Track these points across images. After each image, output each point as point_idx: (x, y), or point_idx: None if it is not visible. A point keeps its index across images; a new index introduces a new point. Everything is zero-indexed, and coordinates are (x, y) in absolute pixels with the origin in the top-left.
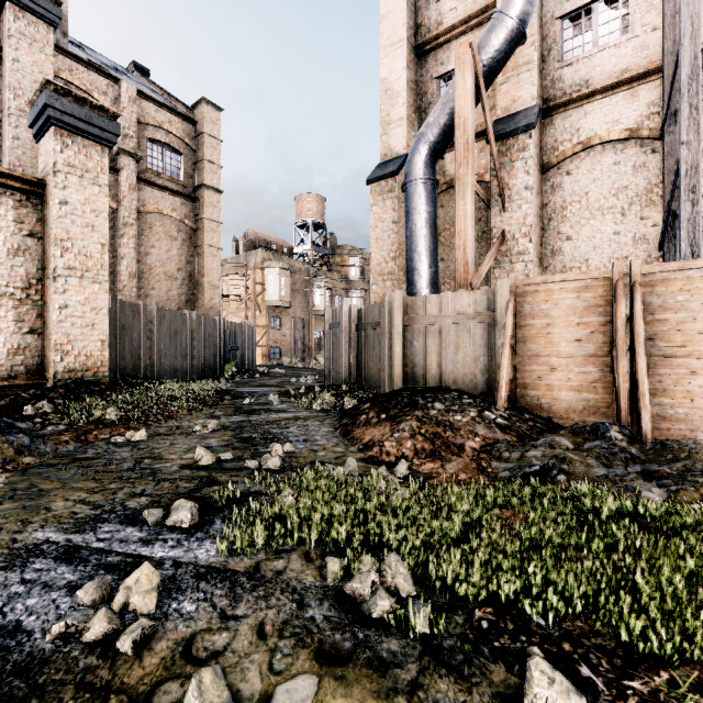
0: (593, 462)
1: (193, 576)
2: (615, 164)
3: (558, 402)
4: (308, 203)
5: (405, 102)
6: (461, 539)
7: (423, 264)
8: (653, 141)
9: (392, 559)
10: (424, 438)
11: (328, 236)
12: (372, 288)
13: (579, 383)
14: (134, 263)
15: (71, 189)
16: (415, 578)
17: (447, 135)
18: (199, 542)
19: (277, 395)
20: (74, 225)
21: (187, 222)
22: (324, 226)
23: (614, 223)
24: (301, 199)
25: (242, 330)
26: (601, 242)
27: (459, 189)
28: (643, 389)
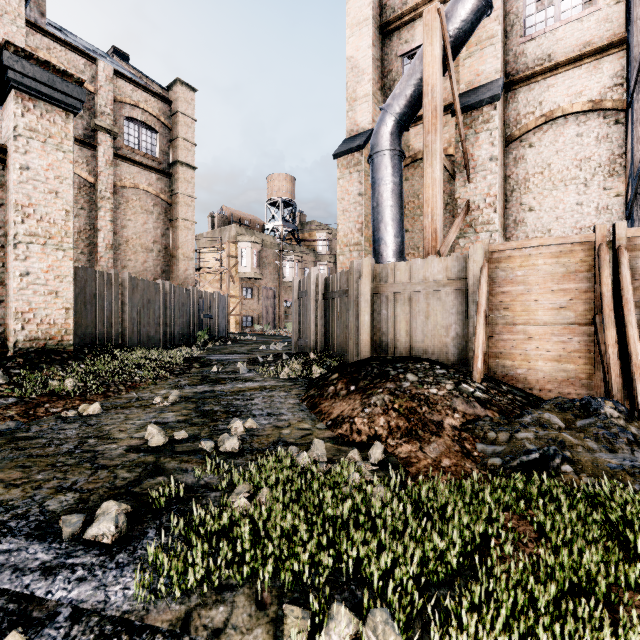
0: (594, 446)
1: None
2: (578, 135)
3: (535, 373)
4: (278, 182)
5: (371, 79)
6: (463, 565)
7: (389, 233)
8: (616, 112)
9: (378, 620)
10: (398, 414)
11: (298, 213)
12: (339, 258)
13: (558, 353)
14: (111, 235)
15: (33, 154)
16: None
17: (413, 107)
18: (118, 570)
19: (245, 364)
20: (36, 191)
21: (162, 197)
22: (294, 204)
23: (577, 194)
24: (272, 178)
25: (215, 299)
26: (564, 212)
27: (427, 156)
28: (637, 360)
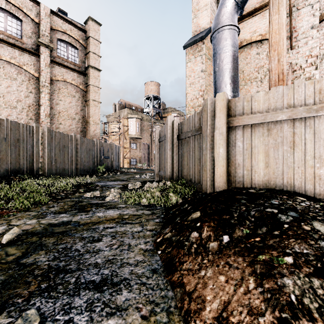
0: None
1: None
2: None
3: None
4: (151, 86)
5: None
6: None
7: (228, 90)
8: None
9: None
10: None
11: (161, 103)
12: (187, 116)
13: None
14: (48, 108)
15: None
16: None
17: None
18: None
19: (116, 190)
20: None
21: (81, 87)
22: (159, 98)
23: None
24: (147, 84)
25: (111, 147)
26: None
27: (273, 5)
28: None
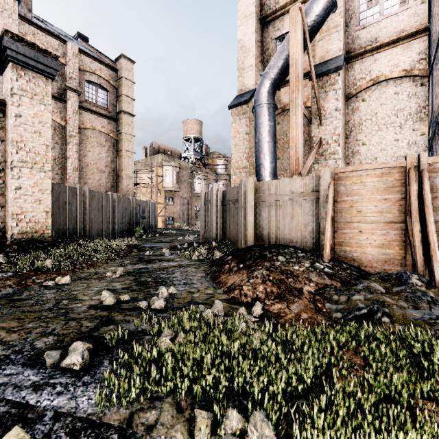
0: (404, 305)
1: (68, 432)
2: (395, 93)
3: (365, 255)
4: (191, 125)
5: (254, 55)
6: (314, 383)
7: (267, 160)
8: (421, 77)
9: (257, 419)
10: (272, 283)
11: (204, 146)
12: (232, 177)
13: (381, 242)
14: (76, 161)
15: (24, 106)
16: (279, 435)
17: (283, 74)
18: (84, 387)
19: (168, 249)
20: (26, 132)
21: (111, 135)
22: (201, 140)
23: (395, 133)
24: (187, 122)
25: (147, 205)
26: (386, 146)
27: (292, 108)
28: (434, 247)
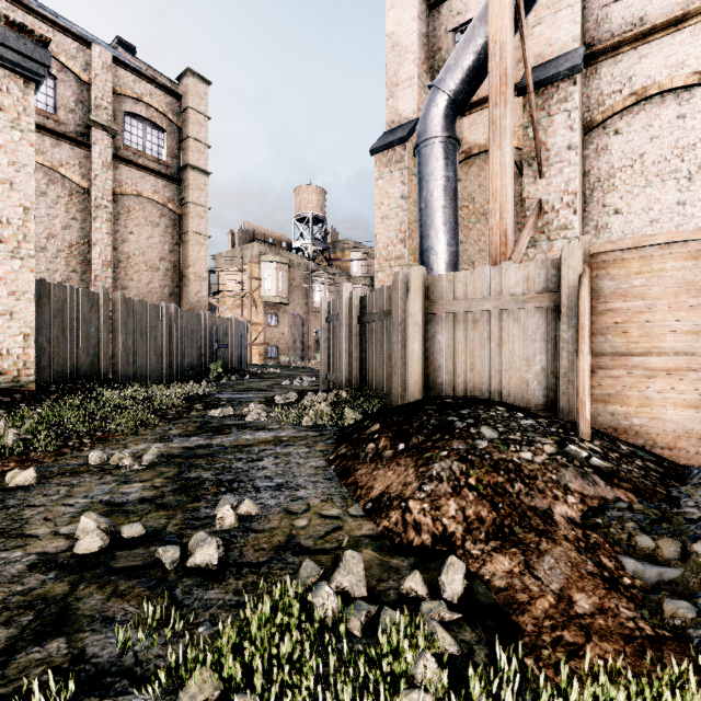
0: None
1: None
2: (679, 117)
3: (661, 424)
4: (307, 196)
5: (416, 58)
6: None
7: (441, 241)
8: None
9: None
10: (477, 496)
11: (329, 230)
12: (377, 275)
13: (697, 396)
14: (108, 250)
15: None
16: None
17: (471, 82)
18: None
19: (259, 405)
20: None
21: (170, 206)
22: (324, 220)
23: (678, 191)
24: (300, 191)
25: (231, 326)
26: (660, 214)
27: (494, 136)
28: None
